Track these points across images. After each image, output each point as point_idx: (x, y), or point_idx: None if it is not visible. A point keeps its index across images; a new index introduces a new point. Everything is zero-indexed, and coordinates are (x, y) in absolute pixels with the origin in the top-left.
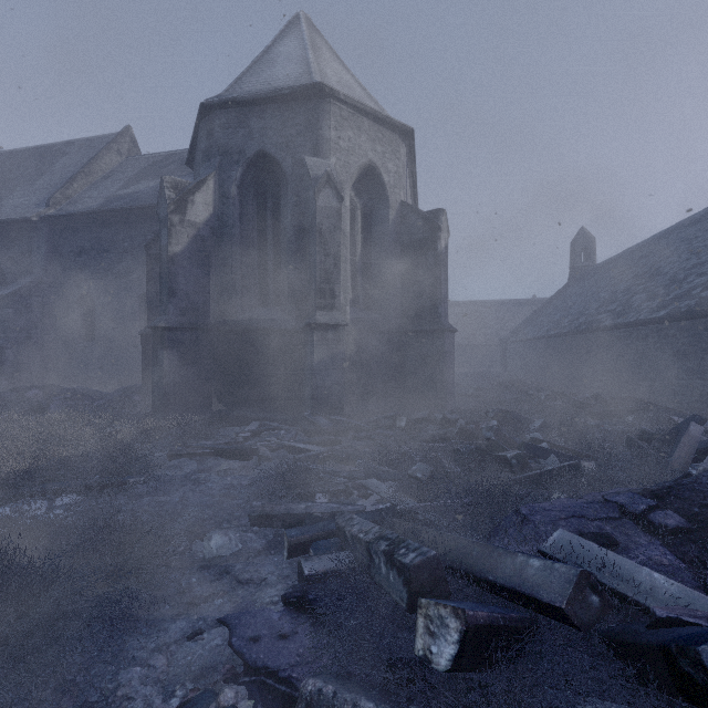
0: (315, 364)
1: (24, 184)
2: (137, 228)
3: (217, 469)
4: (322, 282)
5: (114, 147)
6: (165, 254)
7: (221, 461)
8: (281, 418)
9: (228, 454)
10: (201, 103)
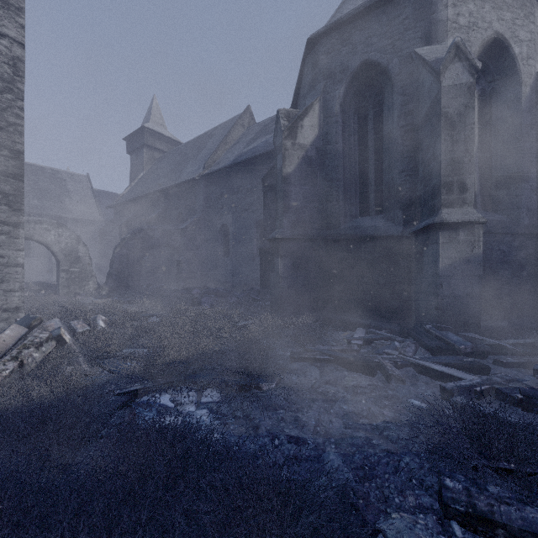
0: (441, 270)
1: (192, 159)
2: (255, 173)
3: (342, 382)
4: (448, 175)
5: (240, 122)
6: (280, 176)
7: (344, 372)
8: (386, 327)
9: (349, 364)
10: (308, 38)
